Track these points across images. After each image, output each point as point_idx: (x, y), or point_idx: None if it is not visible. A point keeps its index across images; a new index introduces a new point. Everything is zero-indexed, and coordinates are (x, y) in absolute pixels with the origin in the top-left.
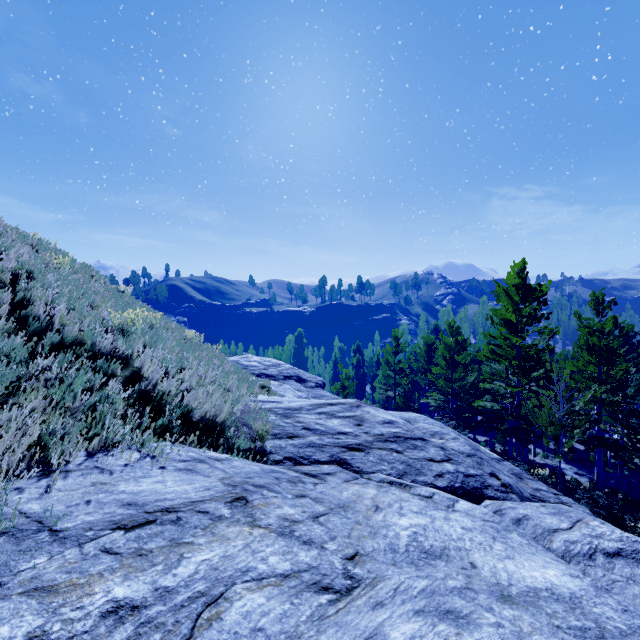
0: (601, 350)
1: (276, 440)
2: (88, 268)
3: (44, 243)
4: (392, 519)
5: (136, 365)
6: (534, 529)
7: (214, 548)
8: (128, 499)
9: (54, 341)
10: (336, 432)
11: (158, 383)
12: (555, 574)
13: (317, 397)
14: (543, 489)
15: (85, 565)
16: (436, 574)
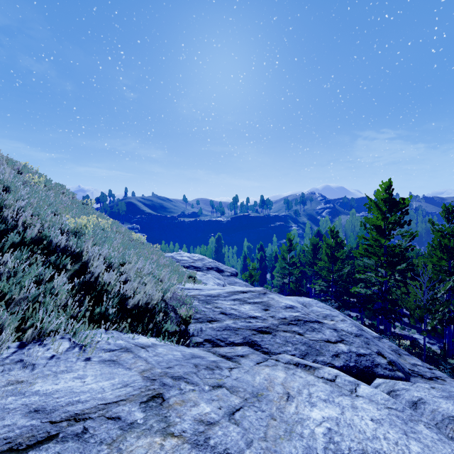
0: (451, 249)
1: (198, 324)
2: (61, 187)
3: (28, 168)
4: (304, 411)
5: (84, 260)
6: (433, 415)
7: None
8: (38, 403)
9: (15, 241)
10: (247, 316)
11: (99, 276)
12: None
13: (231, 283)
14: (419, 364)
15: None
16: None
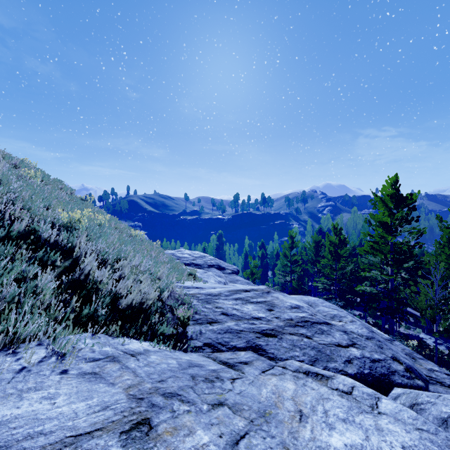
0: None
1: (197, 325)
2: (60, 183)
3: (26, 163)
4: (322, 436)
5: (76, 257)
6: None
7: None
8: None
9: None
10: (251, 317)
11: (90, 273)
12: None
13: (233, 281)
14: (436, 369)
15: None
16: None
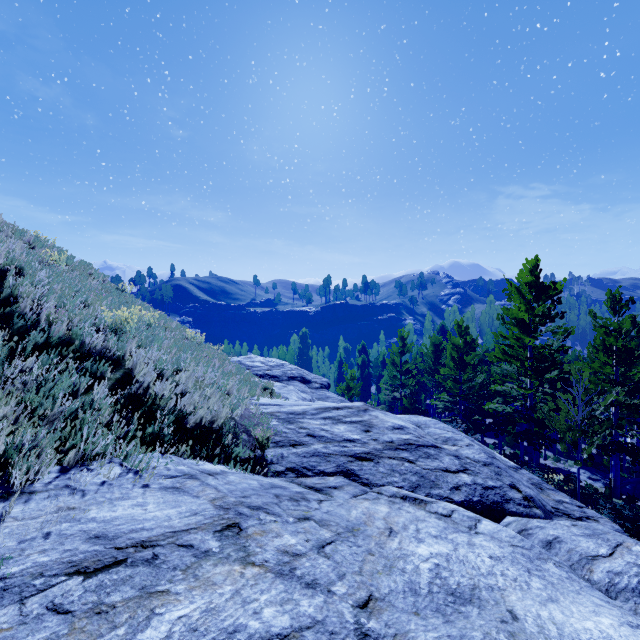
0: (618, 351)
1: (278, 448)
2: (87, 266)
3: (42, 240)
4: (409, 546)
5: (128, 367)
6: (569, 555)
7: (195, 598)
8: (97, 530)
9: (38, 341)
10: (342, 439)
11: (150, 386)
12: (611, 624)
13: (322, 398)
14: (566, 501)
15: (21, 633)
16: (472, 634)
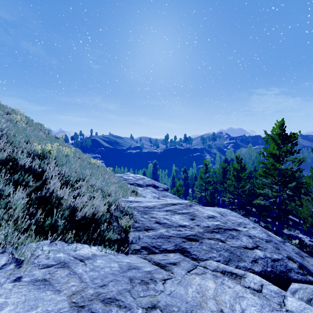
0: None
1: (136, 232)
2: (40, 125)
3: (16, 111)
4: None
5: (45, 179)
6: None
7: None
8: None
9: None
10: (178, 225)
11: (53, 191)
12: None
13: (164, 196)
14: None
15: None
16: None
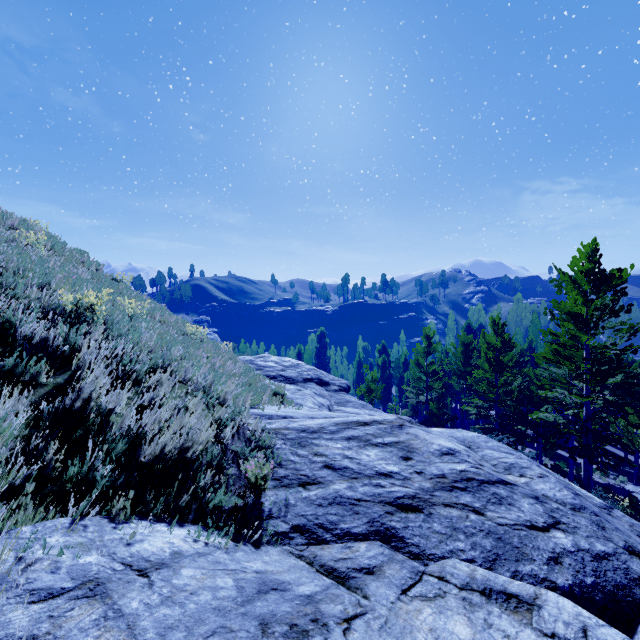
0: None
1: (281, 490)
2: (82, 254)
3: (30, 225)
4: None
5: (77, 367)
6: None
7: None
8: None
9: None
10: (374, 473)
11: (91, 397)
12: None
13: (341, 403)
14: None
15: None
16: None
